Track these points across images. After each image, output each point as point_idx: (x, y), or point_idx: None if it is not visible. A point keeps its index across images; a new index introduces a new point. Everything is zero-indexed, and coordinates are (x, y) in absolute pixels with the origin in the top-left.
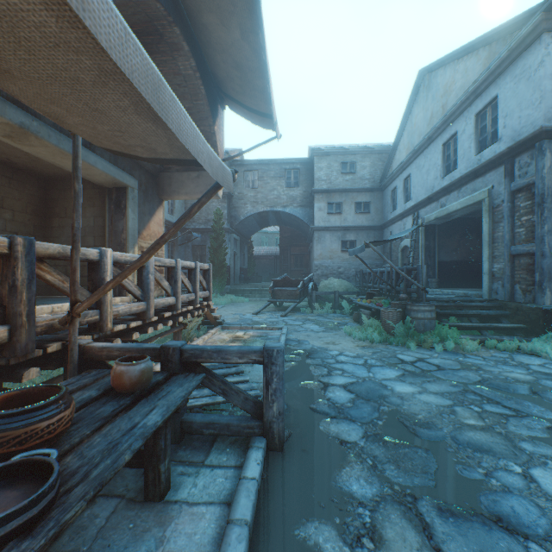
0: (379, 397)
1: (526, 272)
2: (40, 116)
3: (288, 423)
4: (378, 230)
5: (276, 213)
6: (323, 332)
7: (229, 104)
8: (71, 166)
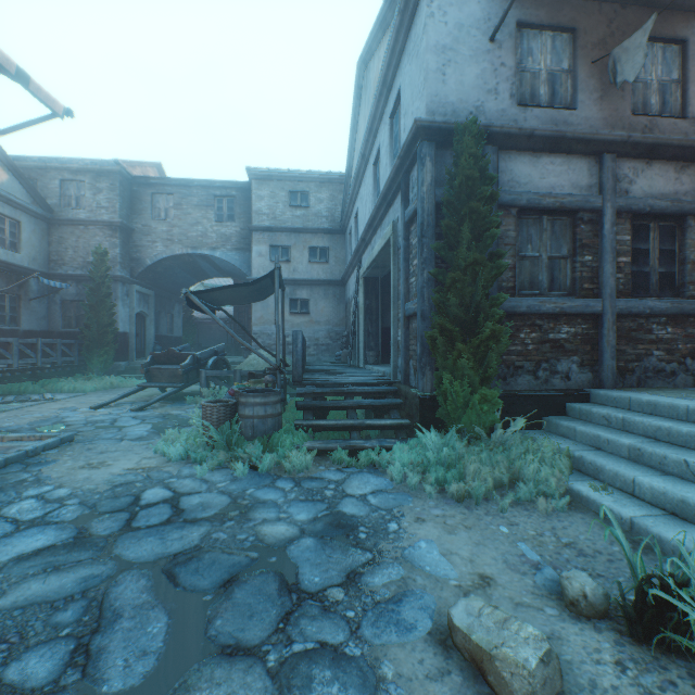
0: None
1: (416, 341)
2: None
3: None
4: (339, 286)
5: (205, 258)
6: (130, 441)
7: None
8: None
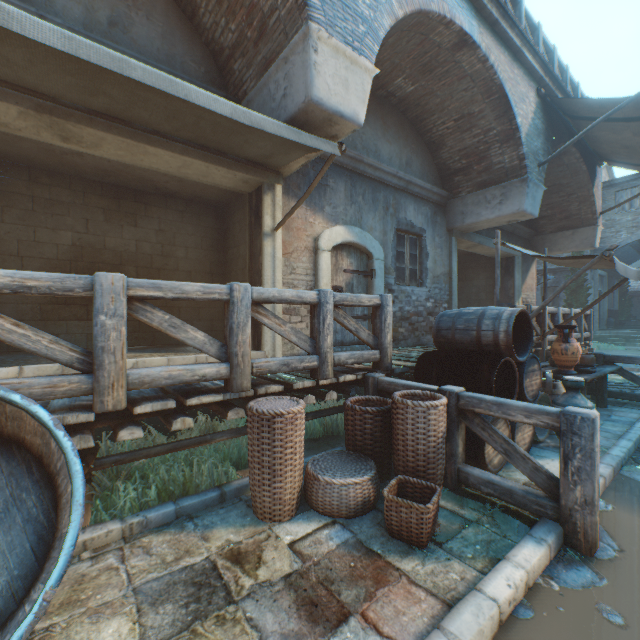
0: None
1: None
2: (481, 233)
3: None
4: None
5: None
6: None
7: (609, 163)
8: (485, 253)
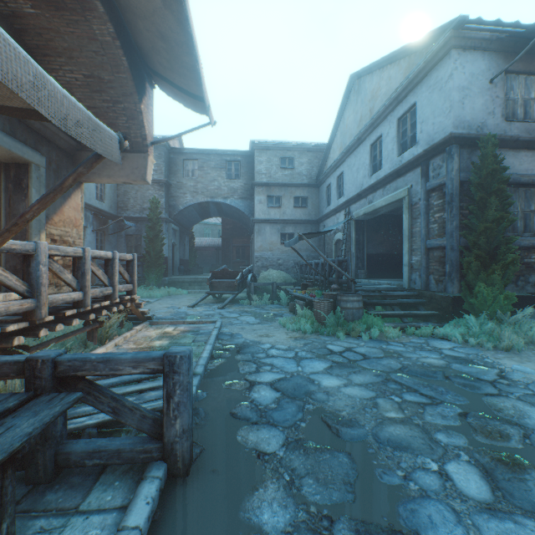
0: (305, 393)
1: (439, 263)
2: None
3: (202, 436)
4: (314, 224)
5: (217, 204)
6: (258, 324)
7: (159, 83)
8: None
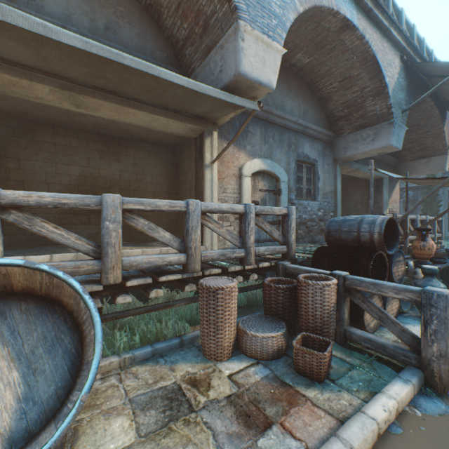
0: None
1: None
2: (358, 162)
3: None
4: None
5: None
6: None
7: None
8: (361, 176)
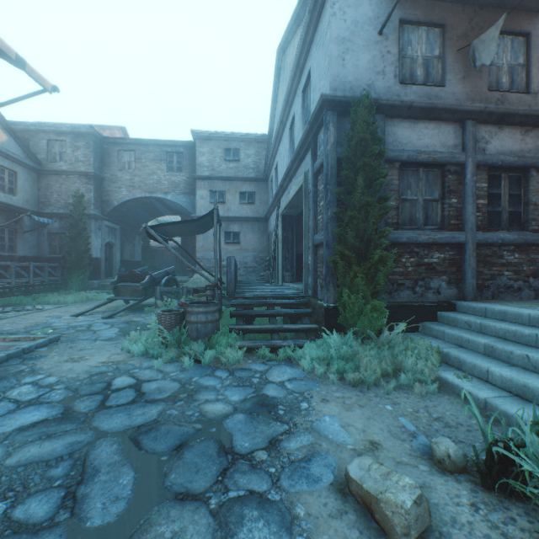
0: None
1: (322, 264)
2: None
3: None
4: (263, 222)
5: (159, 200)
6: (102, 341)
7: None
8: None
